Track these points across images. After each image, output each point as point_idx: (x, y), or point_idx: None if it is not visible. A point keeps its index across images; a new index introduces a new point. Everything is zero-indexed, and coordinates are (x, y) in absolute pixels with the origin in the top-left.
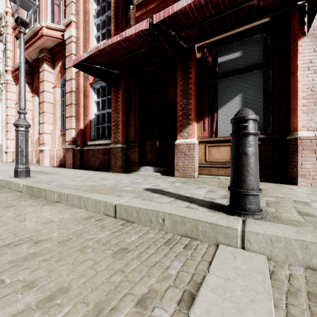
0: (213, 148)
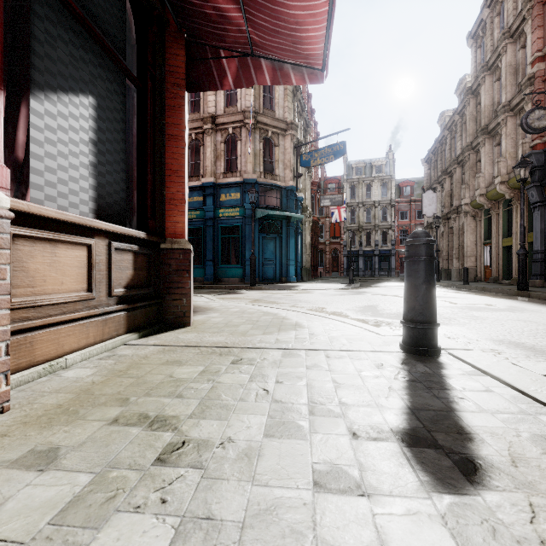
0: (37, 247)
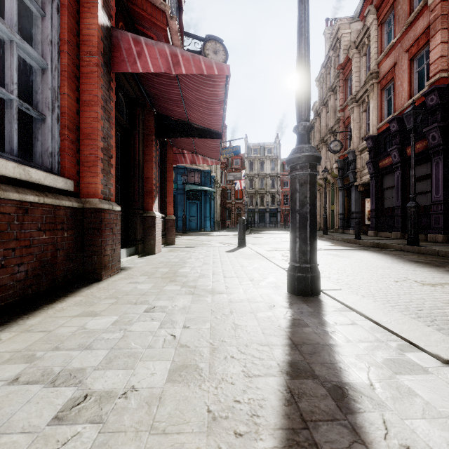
0: None
